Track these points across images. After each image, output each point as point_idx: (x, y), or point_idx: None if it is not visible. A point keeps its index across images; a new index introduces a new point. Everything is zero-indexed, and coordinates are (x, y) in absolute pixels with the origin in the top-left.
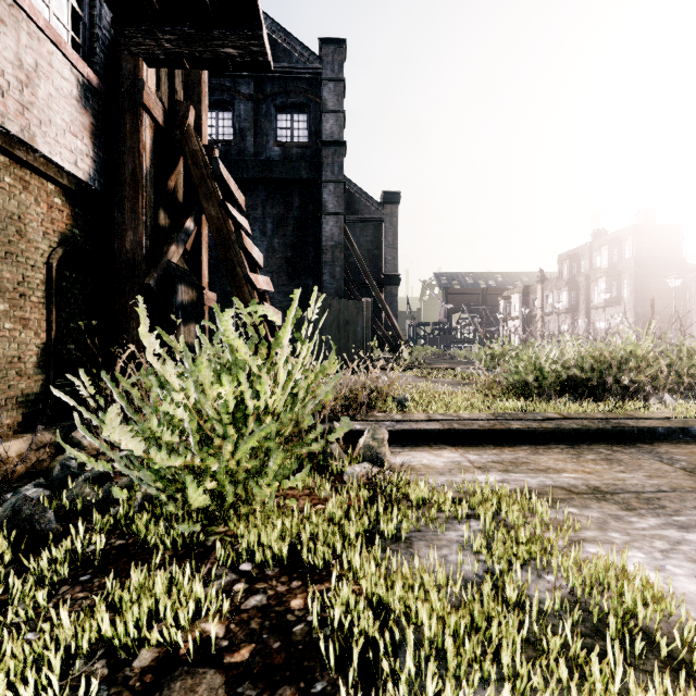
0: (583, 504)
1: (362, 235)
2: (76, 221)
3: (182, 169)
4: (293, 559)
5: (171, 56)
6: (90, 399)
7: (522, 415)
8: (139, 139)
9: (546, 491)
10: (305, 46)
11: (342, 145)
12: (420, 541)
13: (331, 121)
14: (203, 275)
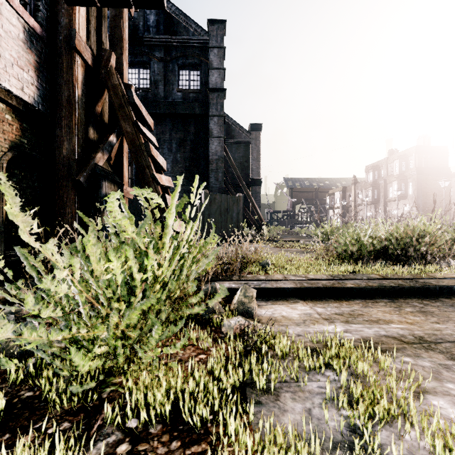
0: (415, 353)
1: (236, 152)
2: (24, 133)
3: (107, 99)
4: (175, 414)
5: None
6: None
7: (352, 276)
8: (73, 74)
9: (382, 340)
10: (198, 24)
11: (222, 91)
12: (286, 392)
13: (215, 75)
14: (124, 176)
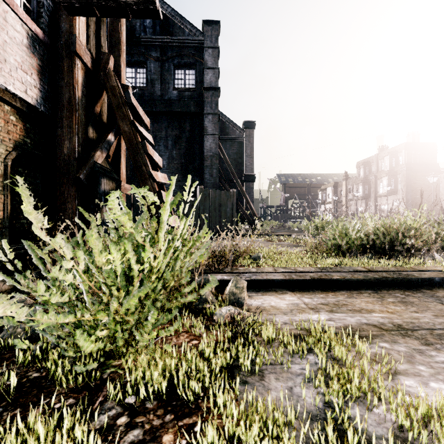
0: (392, 339)
1: (230, 149)
2: (27, 133)
3: (106, 99)
4: (169, 392)
5: (84, 4)
6: (8, 263)
7: (339, 269)
8: (73, 77)
9: (363, 328)
10: (193, 25)
11: (217, 90)
12: (270, 373)
13: (210, 74)
14: (122, 173)
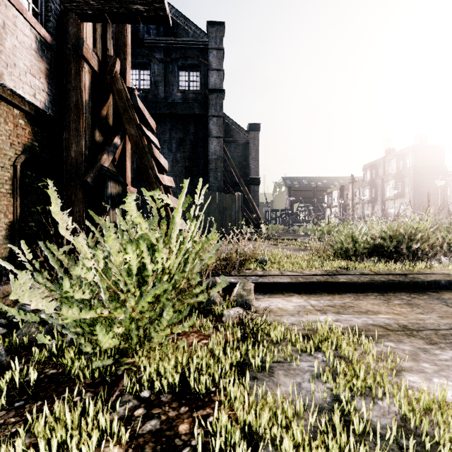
0: (397, 339)
1: (235, 152)
2: (35, 136)
3: (112, 103)
4: (182, 386)
5: (96, 11)
6: (27, 263)
7: (346, 272)
8: (80, 80)
9: (369, 328)
10: (197, 26)
11: (221, 92)
12: (279, 370)
13: (214, 76)
14: (127, 176)
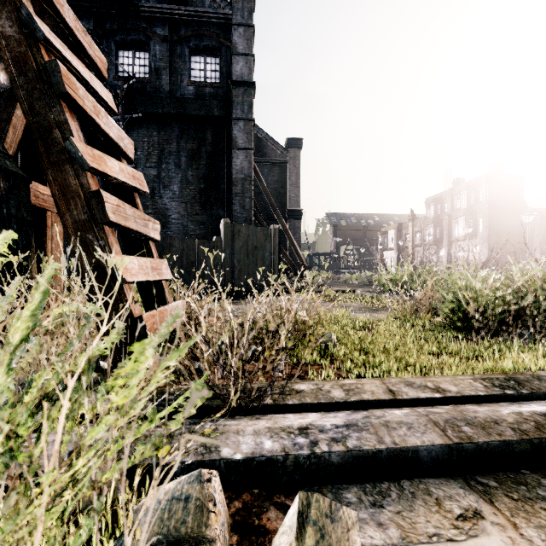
0: None
1: (269, 175)
2: None
3: None
4: None
5: None
6: None
7: (540, 384)
8: None
9: None
10: None
11: (251, 85)
12: None
13: (241, 63)
14: None
